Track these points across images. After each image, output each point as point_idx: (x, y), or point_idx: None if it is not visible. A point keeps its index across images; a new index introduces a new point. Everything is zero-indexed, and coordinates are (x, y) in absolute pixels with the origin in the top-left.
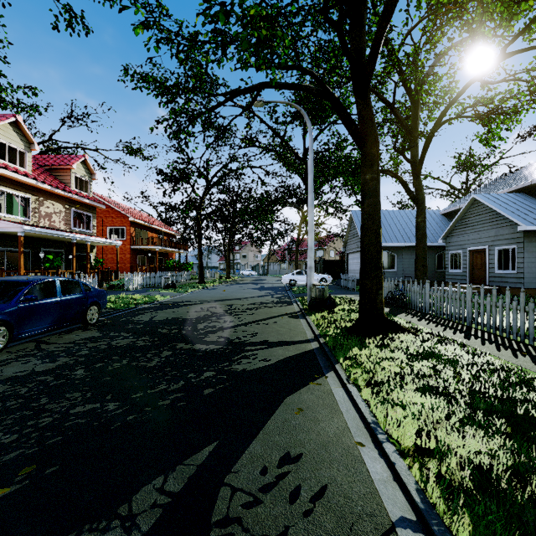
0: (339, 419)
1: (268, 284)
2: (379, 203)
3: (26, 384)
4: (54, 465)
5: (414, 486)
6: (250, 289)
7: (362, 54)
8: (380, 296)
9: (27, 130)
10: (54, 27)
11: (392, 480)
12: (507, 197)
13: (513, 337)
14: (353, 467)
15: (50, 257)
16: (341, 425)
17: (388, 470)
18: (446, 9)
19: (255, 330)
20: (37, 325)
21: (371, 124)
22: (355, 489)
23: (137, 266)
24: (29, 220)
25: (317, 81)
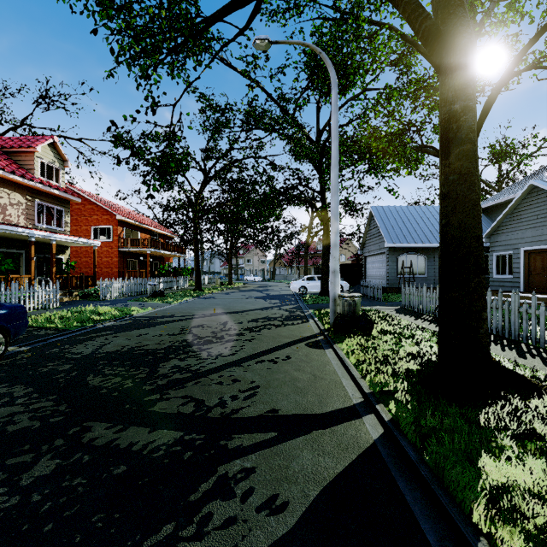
0: None
1: (274, 291)
2: (477, 155)
3: None
4: None
5: None
6: (254, 298)
7: None
8: (485, 323)
9: None
10: None
11: None
12: None
13: None
14: None
15: None
16: None
17: None
18: None
19: (254, 378)
20: None
21: (462, 12)
22: None
23: (126, 271)
24: None
25: None
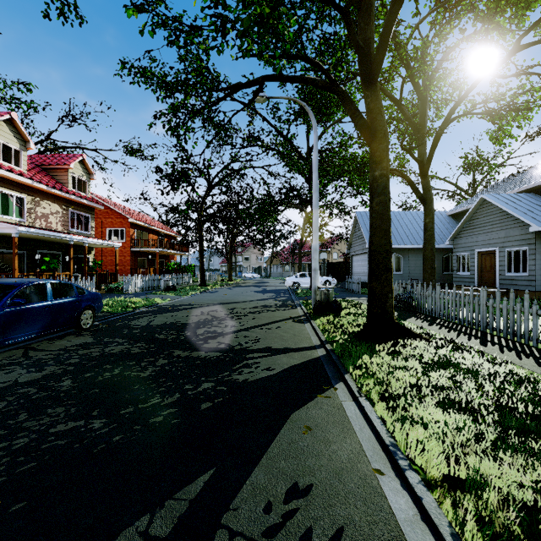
0: (352, 439)
1: (271, 287)
2: (389, 202)
3: (5, 398)
4: (22, 500)
5: (447, 529)
6: (253, 292)
7: (370, 44)
8: (390, 300)
9: (22, 128)
10: (45, 15)
11: (420, 520)
12: (517, 197)
13: (533, 343)
14: (373, 503)
15: (46, 259)
16: (355, 448)
17: (413, 506)
18: (456, 2)
19: (257, 335)
20: (25, 330)
21: (380, 117)
22: (377, 533)
23: (137, 269)
24: (25, 221)
25: (323, 73)
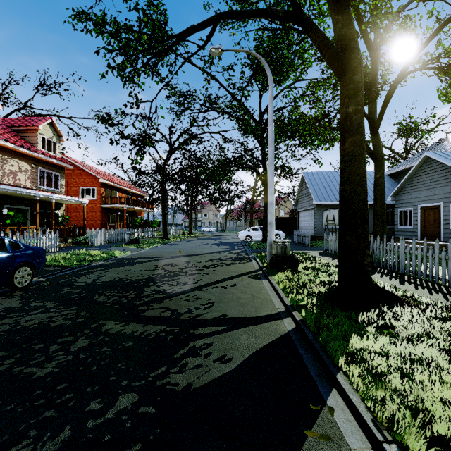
0: None
1: (226, 239)
2: (364, 142)
3: None
4: None
5: None
6: (209, 244)
7: None
8: (368, 258)
9: None
10: None
11: None
12: None
13: None
14: None
15: (11, 213)
16: None
17: None
18: None
19: (210, 297)
20: None
21: (354, 44)
22: None
23: (107, 223)
24: None
25: None
